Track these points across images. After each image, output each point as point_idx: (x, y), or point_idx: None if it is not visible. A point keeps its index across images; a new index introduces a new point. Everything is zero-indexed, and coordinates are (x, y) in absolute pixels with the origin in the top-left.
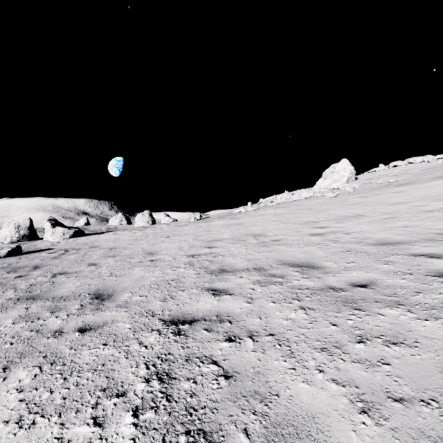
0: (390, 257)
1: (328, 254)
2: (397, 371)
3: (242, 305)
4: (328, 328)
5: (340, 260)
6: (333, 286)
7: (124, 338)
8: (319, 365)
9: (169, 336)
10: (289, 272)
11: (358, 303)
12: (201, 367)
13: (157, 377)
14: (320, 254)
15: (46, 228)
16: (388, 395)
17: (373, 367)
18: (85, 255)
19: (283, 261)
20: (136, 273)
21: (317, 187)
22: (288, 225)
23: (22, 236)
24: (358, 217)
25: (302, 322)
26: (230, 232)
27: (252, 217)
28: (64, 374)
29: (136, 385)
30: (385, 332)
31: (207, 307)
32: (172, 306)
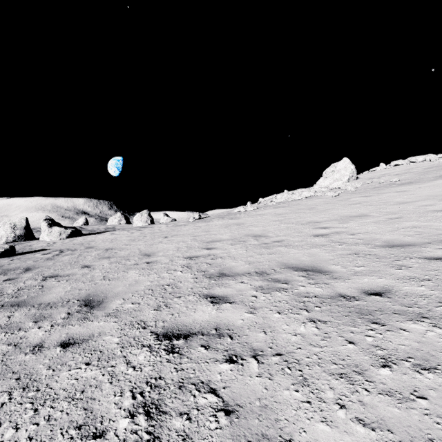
0: (402, 261)
1: (334, 257)
2: (437, 408)
3: (244, 316)
4: (344, 347)
5: (348, 264)
6: (344, 294)
7: (110, 355)
8: (339, 397)
9: (161, 353)
10: (294, 277)
11: (375, 315)
12: (196, 397)
13: (144, 410)
14: (325, 257)
15: (42, 228)
16: None
17: (406, 402)
18: (80, 257)
19: (286, 265)
20: (131, 276)
21: (317, 187)
22: (289, 225)
23: (18, 236)
24: (363, 216)
25: (314, 339)
26: (229, 233)
27: (252, 216)
28: (35, 404)
29: (118, 421)
30: (412, 353)
31: (205, 318)
32: (167, 316)
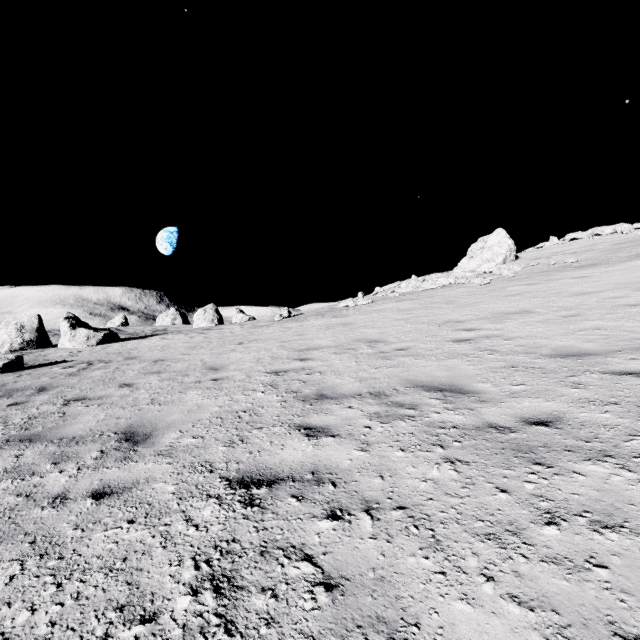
0: (579, 377)
1: (482, 371)
2: (622, 580)
3: (353, 454)
4: (494, 497)
5: (502, 381)
6: (496, 424)
7: (162, 510)
8: (485, 566)
9: (235, 507)
10: (424, 399)
11: (539, 453)
12: (285, 566)
13: (211, 585)
14: (470, 371)
15: (62, 330)
16: (613, 630)
17: (578, 573)
18: (116, 371)
19: (414, 383)
20: (190, 399)
21: (459, 271)
22: (419, 326)
23: (27, 342)
24: (524, 313)
25: (451, 486)
26: (332, 337)
27: (366, 313)
28: (58, 577)
29: (175, 599)
30: (589, 506)
31: (297, 457)
32: (242, 454)
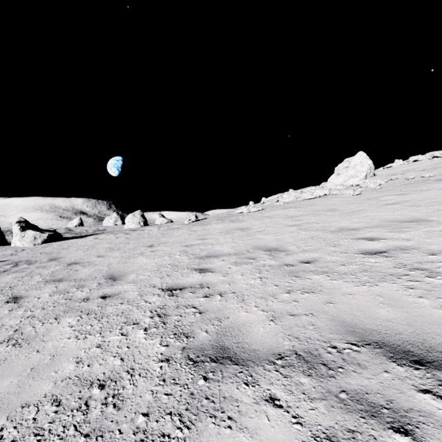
0: None
1: None
2: None
3: None
4: None
5: None
6: None
7: None
8: None
9: None
10: (410, 393)
11: None
12: None
13: None
14: (430, 310)
15: (13, 232)
16: None
17: None
18: (26, 276)
19: (358, 332)
20: (56, 335)
21: (330, 184)
22: (313, 233)
23: None
24: (421, 222)
25: None
26: (231, 243)
27: (258, 219)
28: None
29: None
30: None
31: None
32: None
